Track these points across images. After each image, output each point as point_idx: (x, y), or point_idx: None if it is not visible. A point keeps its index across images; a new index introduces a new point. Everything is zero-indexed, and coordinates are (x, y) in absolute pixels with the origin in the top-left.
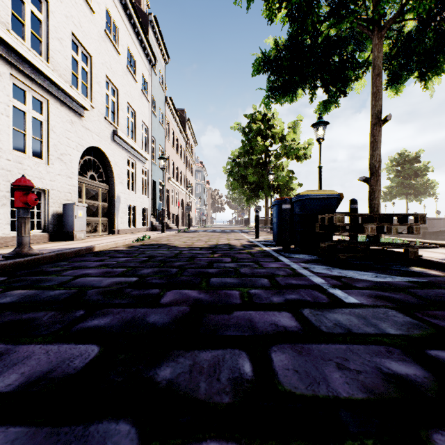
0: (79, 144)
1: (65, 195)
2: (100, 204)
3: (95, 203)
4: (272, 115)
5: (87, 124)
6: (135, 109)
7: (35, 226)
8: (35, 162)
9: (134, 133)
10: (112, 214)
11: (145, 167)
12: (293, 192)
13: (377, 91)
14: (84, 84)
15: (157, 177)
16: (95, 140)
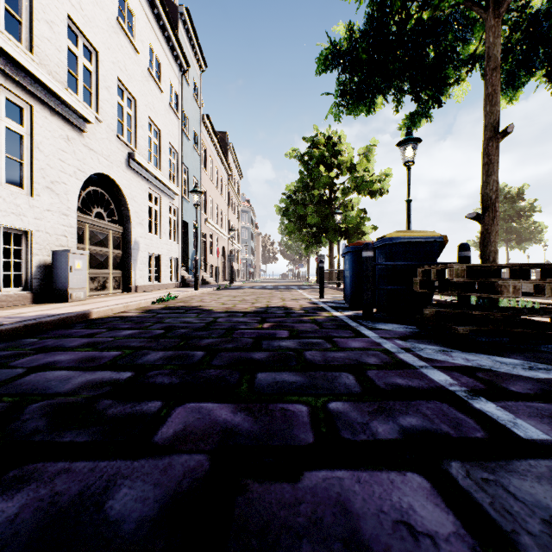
0: (79, 170)
1: (58, 238)
2: (111, 252)
3: (104, 250)
4: (338, 138)
5: (90, 142)
6: (160, 127)
7: (11, 282)
8: (11, 191)
9: (159, 158)
10: (128, 265)
11: (174, 204)
12: (365, 238)
13: (494, 92)
14: (87, 88)
15: (190, 218)
16: (103, 165)
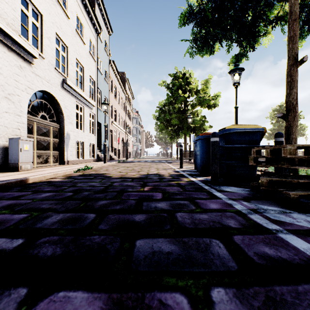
0: (29, 88)
1: (13, 130)
2: (51, 140)
3: (46, 139)
4: (189, 74)
5: (37, 71)
6: (83, 65)
7: None
8: None
9: (83, 84)
10: (63, 148)
11: (92, 111)
12: None
13: (294, 35)
14: (34, 37)
15: (102, 120)
16: (45, 85)
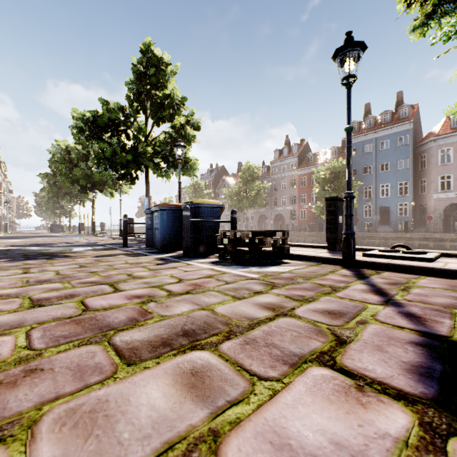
0: None
1: None
2: None
3: None
4: None
5: None
6: None
7: None
8: None
9: None
10: None
11: None
12: (76, 215)
13: None
14: None
15: None
16: None
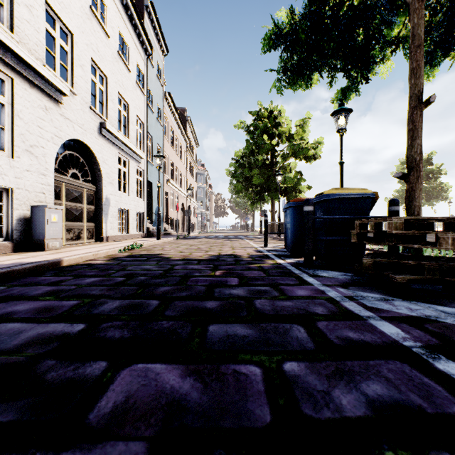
0: (56, 136)
1: (37, 195)
2: (85, 207)
3: (78, 206)
4: (278, 112)
5: (66, 112)
6: (128, 101)
7: None
8: None
9: (127, 128)
10: (100, 219)
11: (140, 166)
12: (301, 196)
13: (418, 66)
14: (63, 66)
15: (154, 179)
16: (77, 132)
